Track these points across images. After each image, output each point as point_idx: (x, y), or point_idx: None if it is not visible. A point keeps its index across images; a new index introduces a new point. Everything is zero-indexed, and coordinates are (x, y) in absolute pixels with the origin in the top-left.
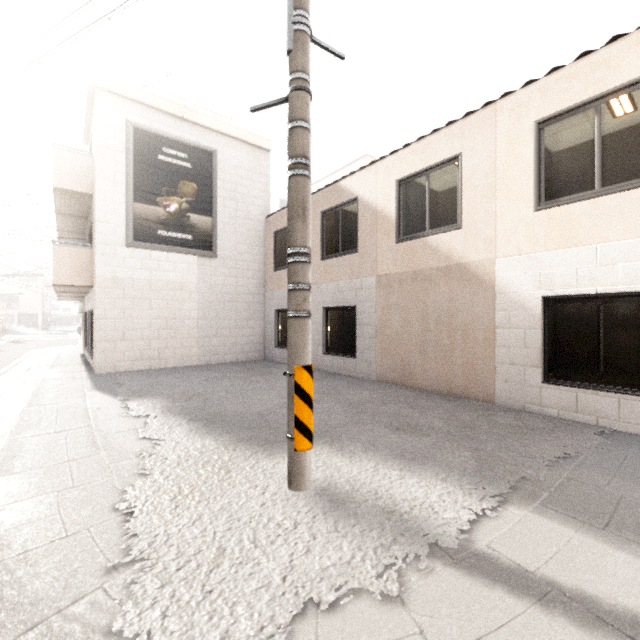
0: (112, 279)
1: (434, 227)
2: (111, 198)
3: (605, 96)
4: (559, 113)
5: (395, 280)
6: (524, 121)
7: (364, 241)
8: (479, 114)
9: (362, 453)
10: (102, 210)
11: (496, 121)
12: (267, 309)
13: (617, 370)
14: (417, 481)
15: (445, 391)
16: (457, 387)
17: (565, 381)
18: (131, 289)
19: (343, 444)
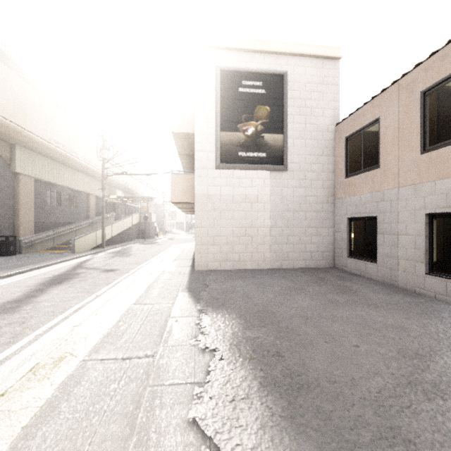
0: (205, 196)
1: None
2: (205, 131)
3: None
4: None
5: None
6: None
7: None
8: None
9: None
10: (199, 142)
11: None
12: (337, 217)
13: None
14: None
15: None
16: None
17: None
18: (219, 203)
19: None
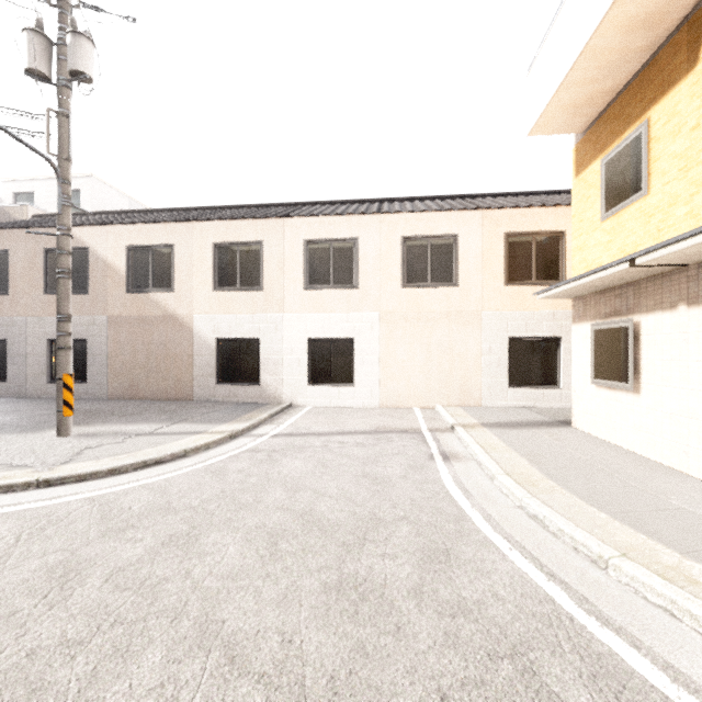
0: None
1: (156, 287)
2: None
3: (241, 244)
4: (223, 243)
5: (125, 321)
6: (208, 240)
7: (96, 286)
8: (184, 225)
9: (102, 425)
10: None
11: (194, 233)
12: None
13: (246, 375)
14: (134, 426)
15: (163, 398)
16: (171, 394)
17: (226, 383)
18: None
19: (87, 424)
